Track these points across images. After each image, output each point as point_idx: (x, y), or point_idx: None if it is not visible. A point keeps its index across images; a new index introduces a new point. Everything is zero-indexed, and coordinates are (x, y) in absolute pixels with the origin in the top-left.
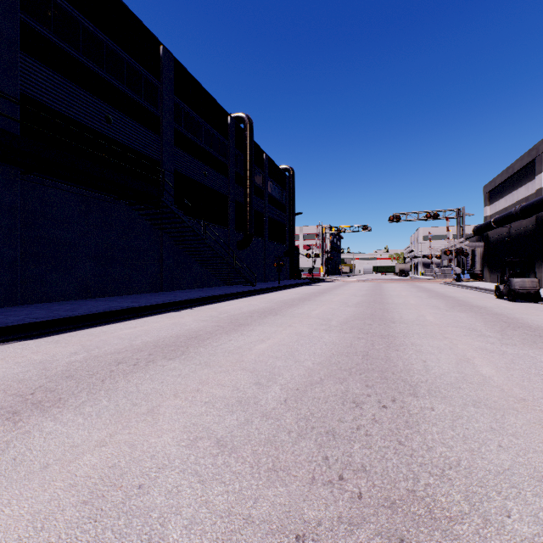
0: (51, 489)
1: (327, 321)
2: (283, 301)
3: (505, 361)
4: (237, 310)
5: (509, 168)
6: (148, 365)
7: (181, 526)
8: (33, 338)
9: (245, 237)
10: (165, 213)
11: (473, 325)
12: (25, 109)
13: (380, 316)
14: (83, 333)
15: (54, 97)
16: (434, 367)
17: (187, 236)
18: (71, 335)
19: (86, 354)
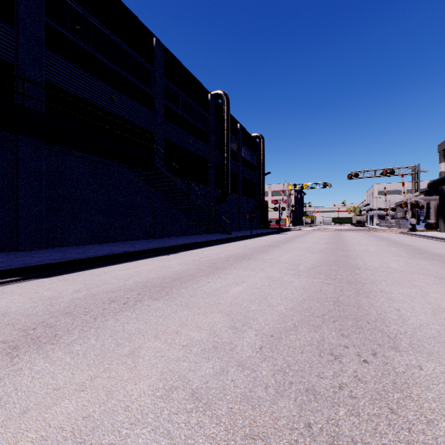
0: (22, 442)
1: (296, 267)
2: (255, 248)
3: None
4: (216, 255)
5: None
6: (136, 304)
7: None
8: (48, 277)
9: (222, 193)
10: (157, 174)
11: (439, 273)
12: (49, 93)
13: (344, 262)
14: (88, 272)
15: (71, 82)
16: (410, 317)
17: (174, 193)
18: (78, 274)
19: (87, 292)
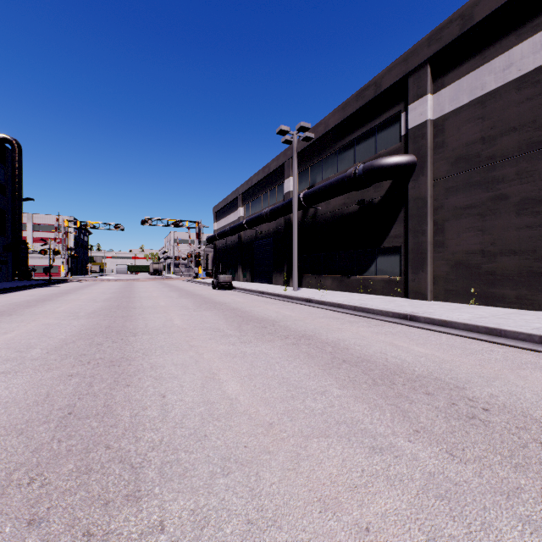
0: None
1: (76, 314)
2: (15, 304)
3: (189, 317)
4: None
5: (226, 199)
6: None
7: (2, 390)
8: None
9: None
10: None
11: (186, 304)
12: None
13: (125, 306)
14: None
15: None
16: (151, 325)
17: None
18: None
19: None
